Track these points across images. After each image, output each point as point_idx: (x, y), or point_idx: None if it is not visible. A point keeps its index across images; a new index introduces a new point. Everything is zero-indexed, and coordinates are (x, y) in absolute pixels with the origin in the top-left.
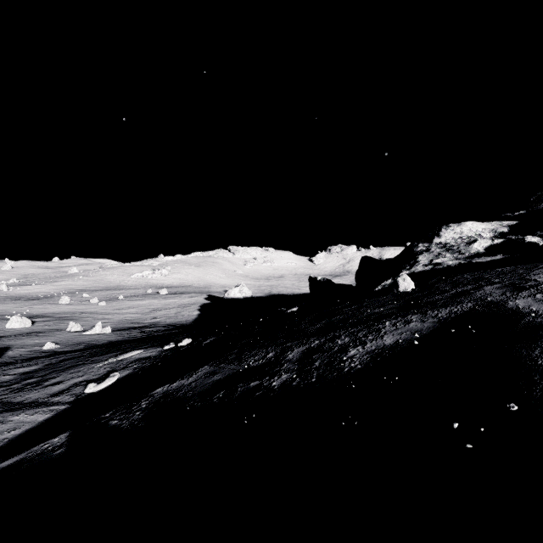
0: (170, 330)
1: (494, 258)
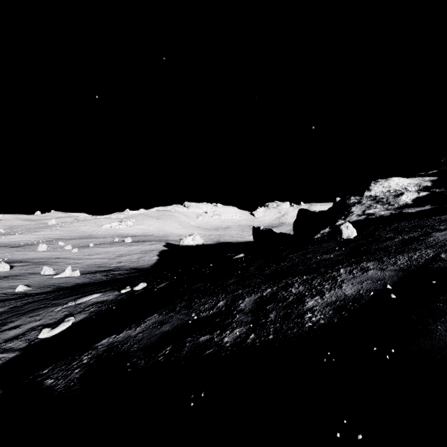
0: (132, 273)
1: (423, 208)
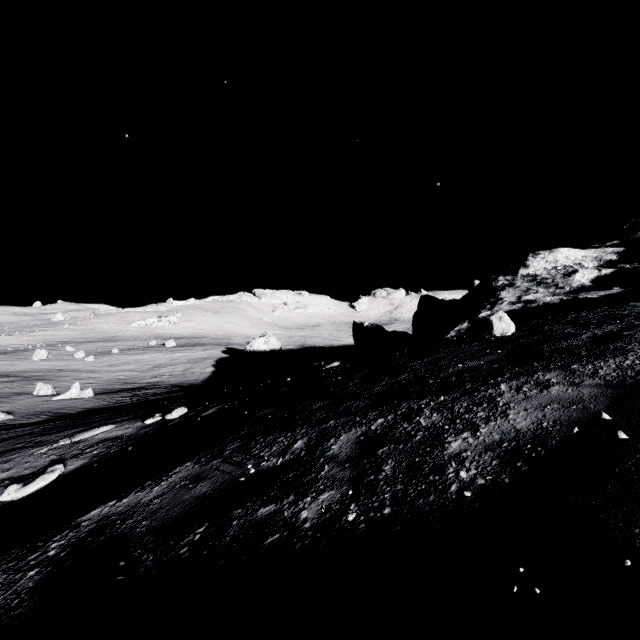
0: (173, 392)
1: (609, 292)
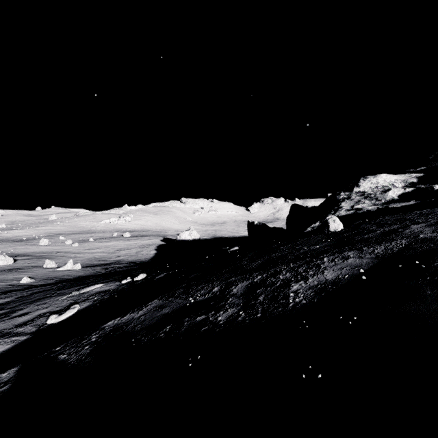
0: (131, 266)
1: (408, 203)
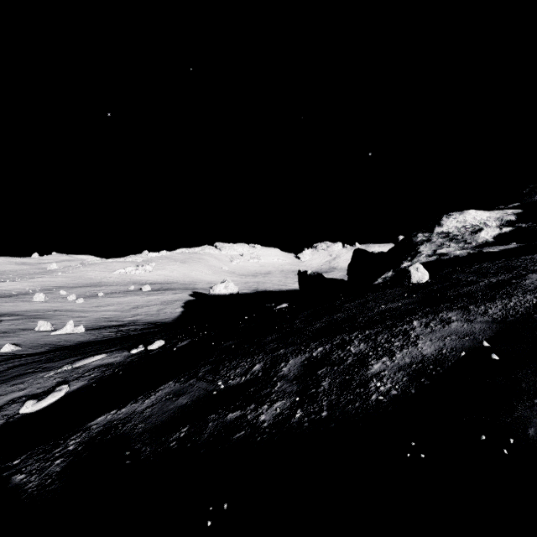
0: (149, 329)
1: (507, 247)
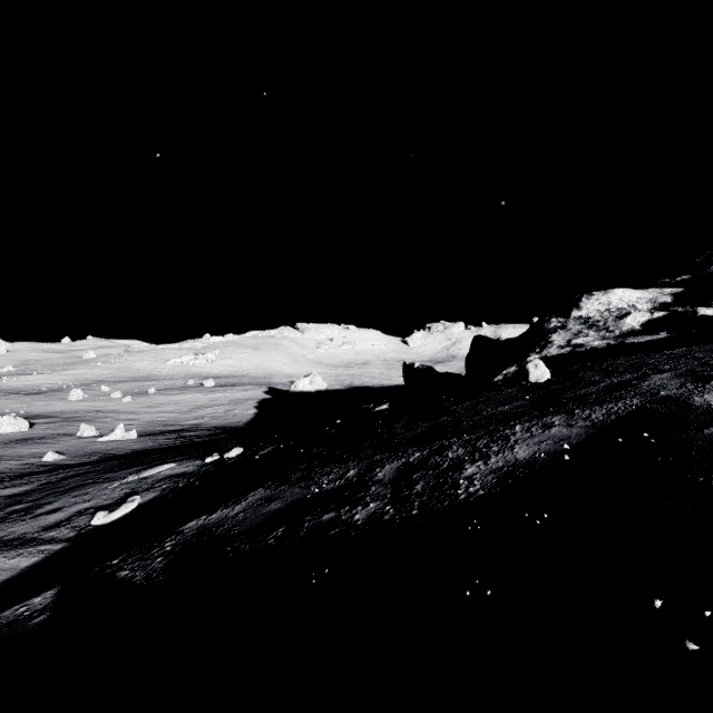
0: (217, 435)
1: (655, 337)
